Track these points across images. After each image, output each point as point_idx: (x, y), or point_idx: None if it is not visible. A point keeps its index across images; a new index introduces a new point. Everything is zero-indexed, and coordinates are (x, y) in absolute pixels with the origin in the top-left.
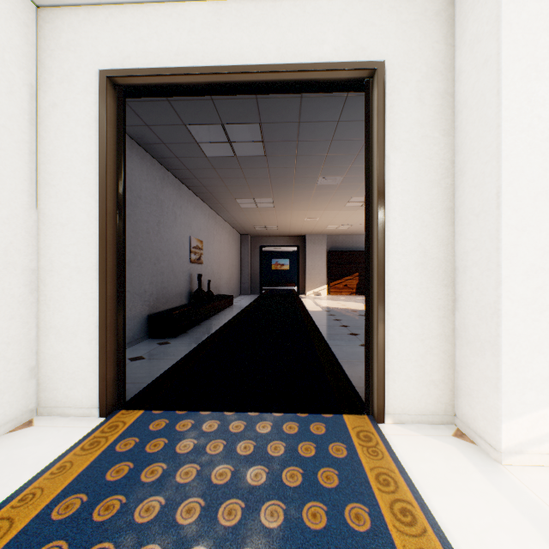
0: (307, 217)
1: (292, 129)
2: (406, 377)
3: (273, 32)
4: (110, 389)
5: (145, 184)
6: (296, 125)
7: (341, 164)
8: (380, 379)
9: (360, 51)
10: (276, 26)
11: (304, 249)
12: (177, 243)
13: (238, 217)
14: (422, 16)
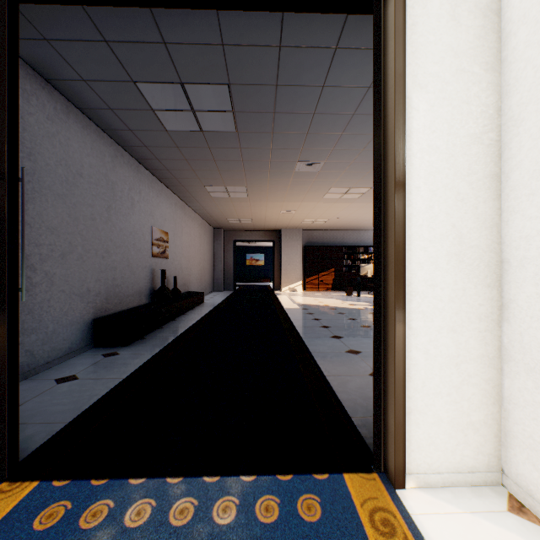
0: (283, 209)
1: (267, 95)
2: (434, 419)
3: None
4: None
5: (88, 159)
6: (273, 90)
7: (323, 146)
8: (399, 424)
9: None
10: None
11: (279, 243)
12: (134, 233)
13: (209, 208)
14: None
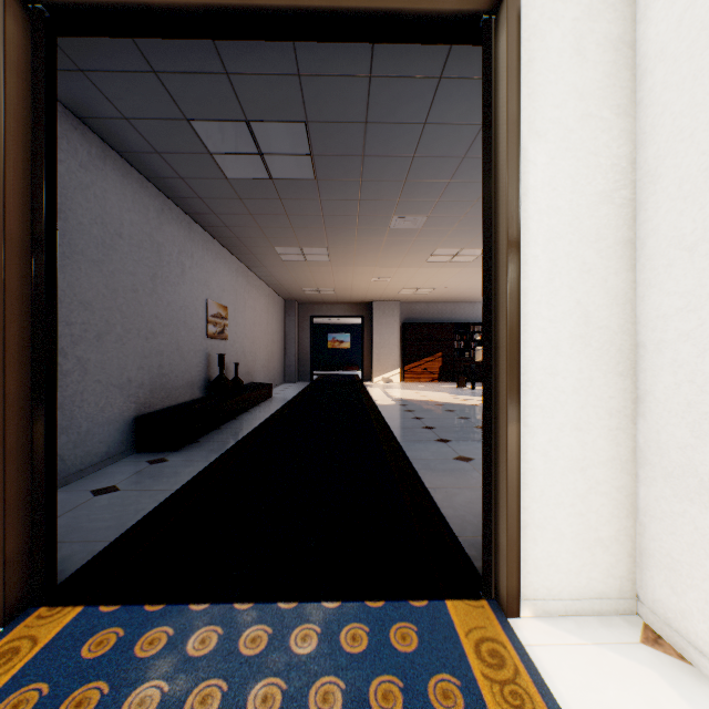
0: (375, 276)
1: (355, 134)
2: (555, 535)
3: None
4: (14, 570)
5: (129, 215)
6: (361, 128)
7: (425, 196)
8: (512, 540)
9: None
10: None
11: (370, 320)
12: (185, 308)
13: (279, 275)
14: None
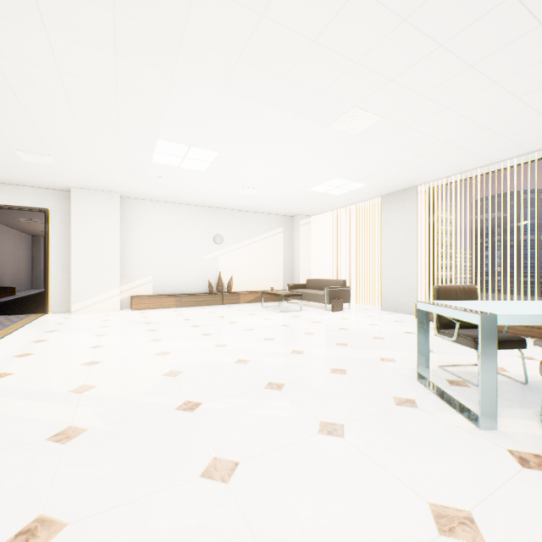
0: None
1: None
2: (58, 300)
3: (6, 194)
4: None
5: None
6: None
7: None
8: (48, 301)
9: (41, 204)
10: (7, 193)
11: None
12: None
13: (22, 226)
14: (63, 197)
